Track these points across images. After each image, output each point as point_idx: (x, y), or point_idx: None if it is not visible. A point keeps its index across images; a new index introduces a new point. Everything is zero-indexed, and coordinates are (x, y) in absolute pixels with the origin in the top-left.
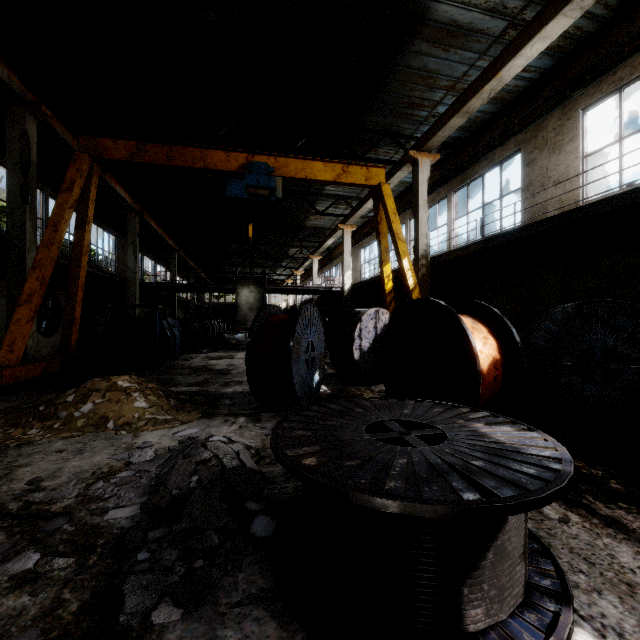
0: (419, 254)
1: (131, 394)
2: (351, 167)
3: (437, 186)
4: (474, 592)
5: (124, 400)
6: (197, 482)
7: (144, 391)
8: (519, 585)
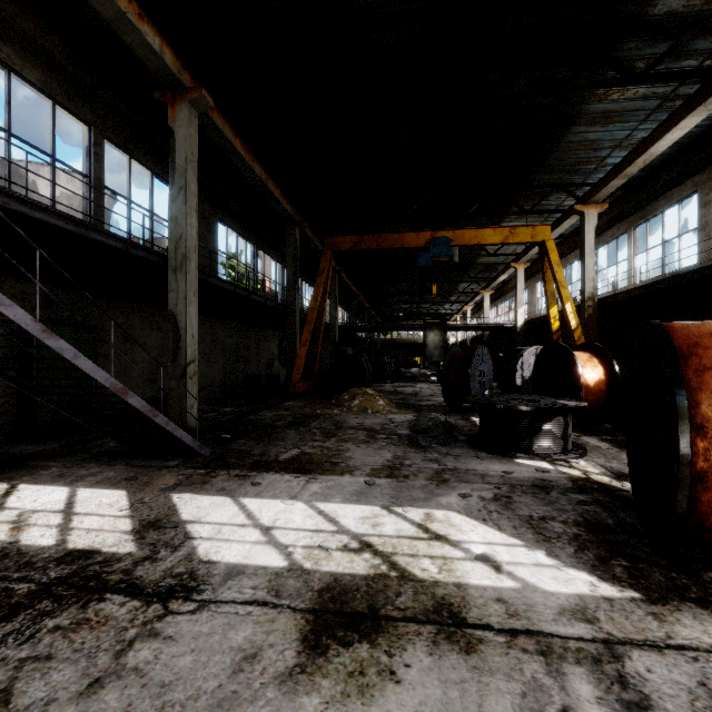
0: (585, 297)
1: (375, 397)
2: (518, 229)
3: (616, 222)
4: (537, 441)
5: (373, 400)
6: (431, 424)
7: (381, 396)
8: (559, 447)
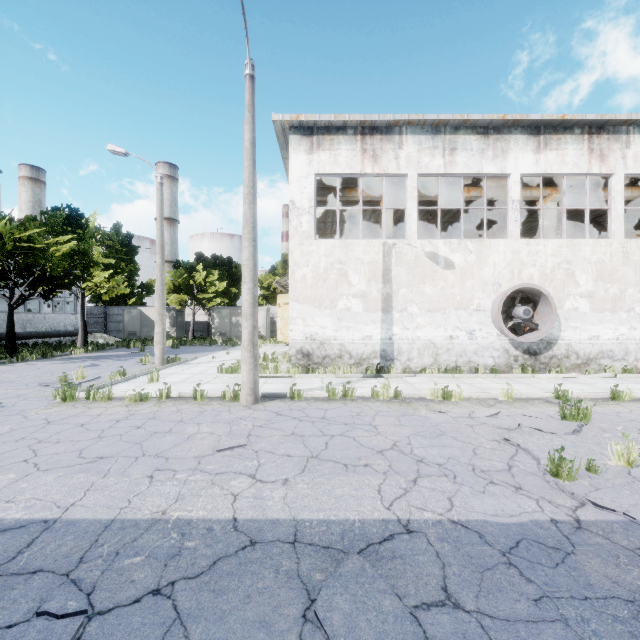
0: None
1: None
2: None
3: None
4: None
5: None
6: None
7: None
8: None
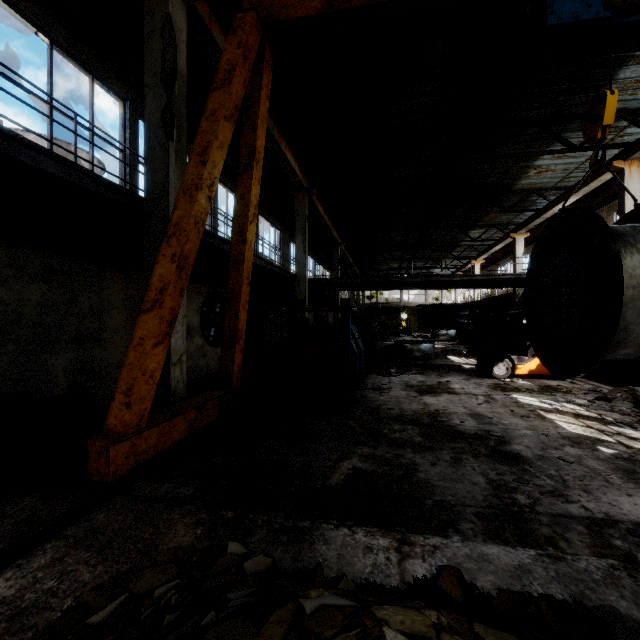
0: None
1: None
2: None
3: None
4: None
5: None
6: None
7: None
8: None
